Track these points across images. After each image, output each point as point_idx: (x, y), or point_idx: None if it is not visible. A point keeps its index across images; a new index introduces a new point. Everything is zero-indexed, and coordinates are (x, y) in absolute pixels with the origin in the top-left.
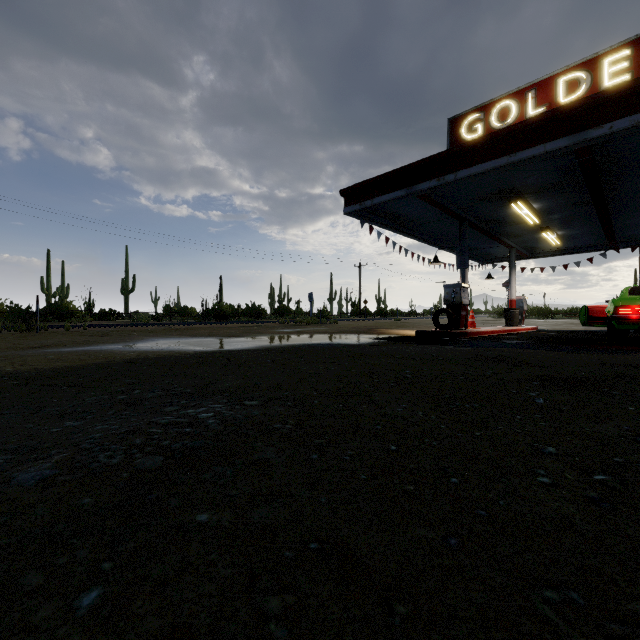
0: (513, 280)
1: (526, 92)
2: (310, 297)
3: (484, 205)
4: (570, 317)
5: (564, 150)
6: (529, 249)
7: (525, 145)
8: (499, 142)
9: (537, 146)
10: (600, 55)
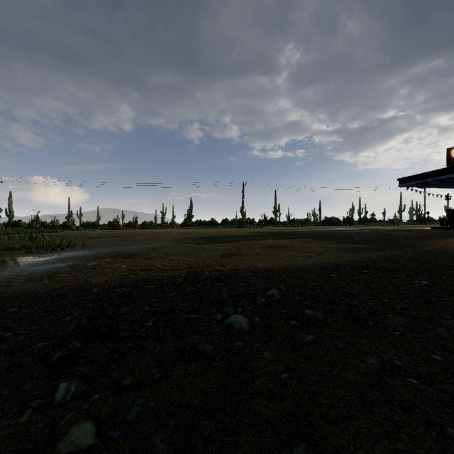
0: None
1: None
2: (383, 214)
3: None
4: None
5: None
6: None
7: None
8: (453, 169)
9: None
10: None
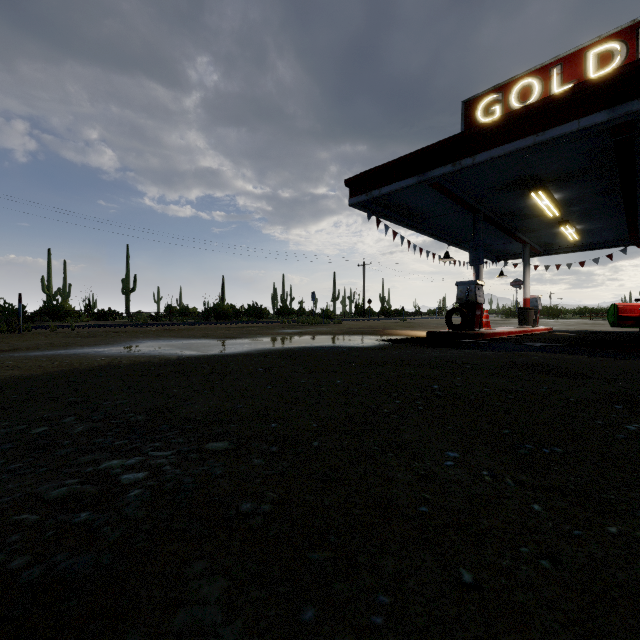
0: (527, 278)
1: (551, 68)
2: (313, 296)
3: (501, 195)
4: (581, 317)
5: (601, 126)
6: (543, 245)
7: (555, 122)
8: (524, 120)
9: (569, 122)
10: (637, 22)
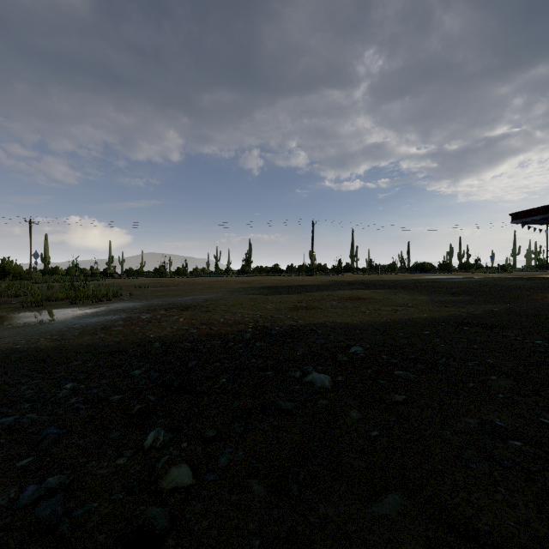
0: None
1: None
2: (491, 258)
3: None
4: None
5: None
6: None
7: None
8: None
9: None
10: None
